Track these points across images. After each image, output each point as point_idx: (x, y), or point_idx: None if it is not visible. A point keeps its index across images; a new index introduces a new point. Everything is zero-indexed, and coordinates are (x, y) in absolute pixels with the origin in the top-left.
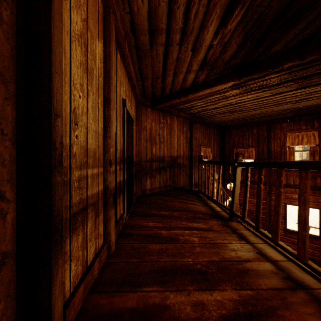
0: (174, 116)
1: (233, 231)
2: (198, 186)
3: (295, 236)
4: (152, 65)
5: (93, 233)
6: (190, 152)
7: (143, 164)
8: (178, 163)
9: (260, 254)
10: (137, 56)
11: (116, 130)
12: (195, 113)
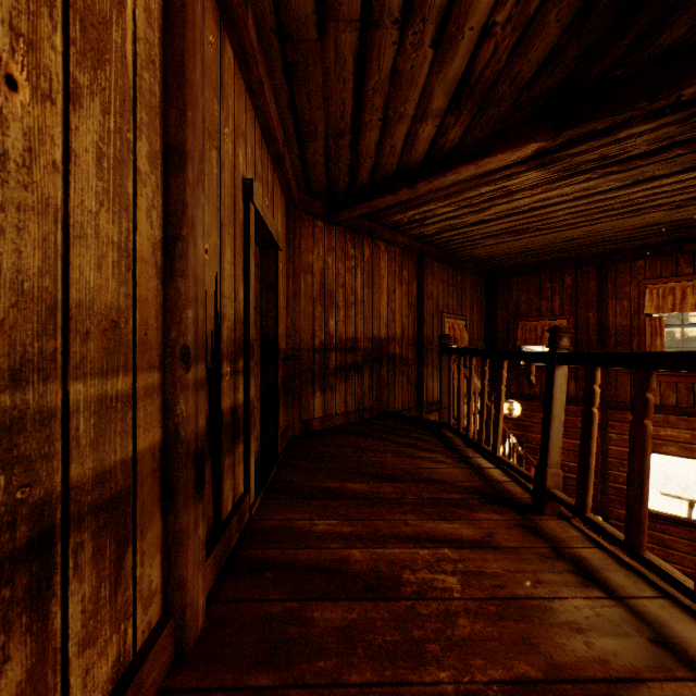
0: (381, 241)
1: (556, 551)
2: (440, 411)
3: (666, 527)
4: (325, 94)
5: (107, 608)
6: (418, 328)
7: (304, 357)
8: (389, 354)
9: (664, 644)
10: (283, 64)
11: (220, 260)
12: (431, 234)
